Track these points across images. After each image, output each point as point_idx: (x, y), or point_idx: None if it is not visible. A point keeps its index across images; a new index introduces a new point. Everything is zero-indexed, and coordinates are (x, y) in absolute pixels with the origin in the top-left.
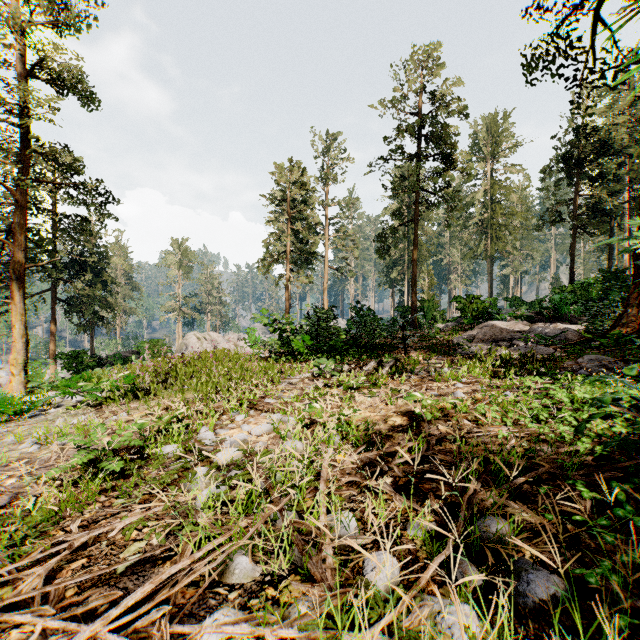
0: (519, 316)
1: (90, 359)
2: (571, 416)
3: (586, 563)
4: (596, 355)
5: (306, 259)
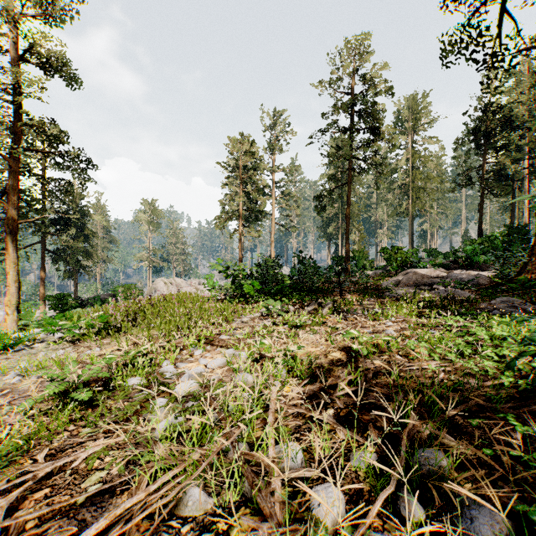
0: (437, 264)
1: (73, 301)
2: (491, 351)
3: (524, 497)
4: (507, 297)
5: (256, 216)
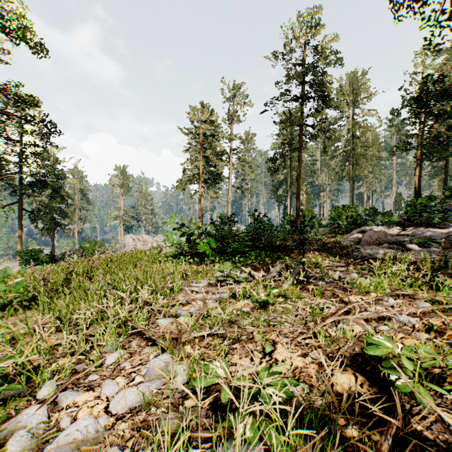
0: (392, 222)
1: (44, 256)
2: None
3: None
4: None
5: (214, 179)
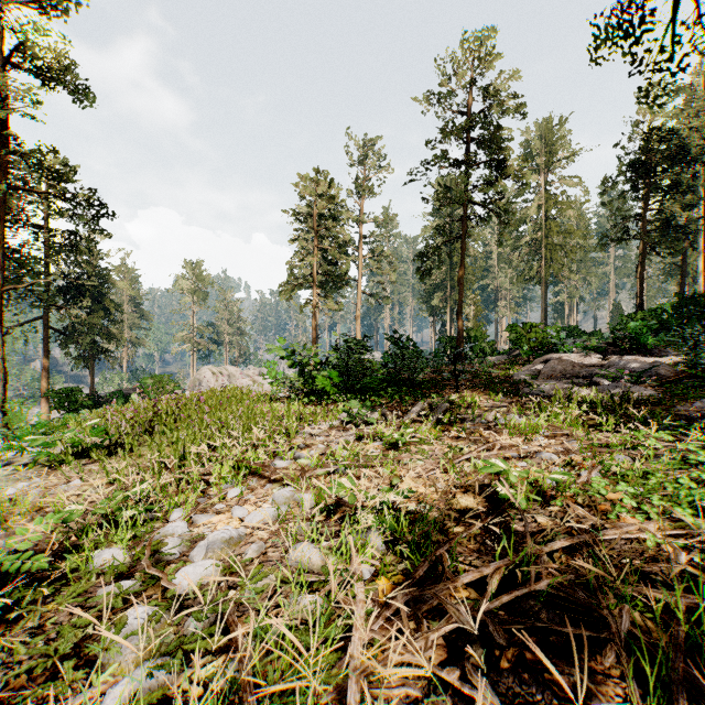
0: (589, 347)
1: (85, 397)
2: None
3: None
4: None
5: (336, 283)
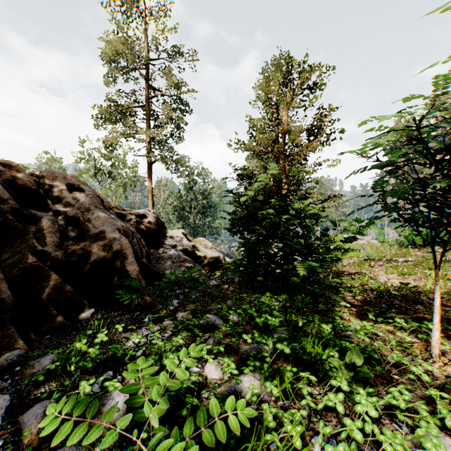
0: None
1: None
2: None
3: None
4: None
5: None
